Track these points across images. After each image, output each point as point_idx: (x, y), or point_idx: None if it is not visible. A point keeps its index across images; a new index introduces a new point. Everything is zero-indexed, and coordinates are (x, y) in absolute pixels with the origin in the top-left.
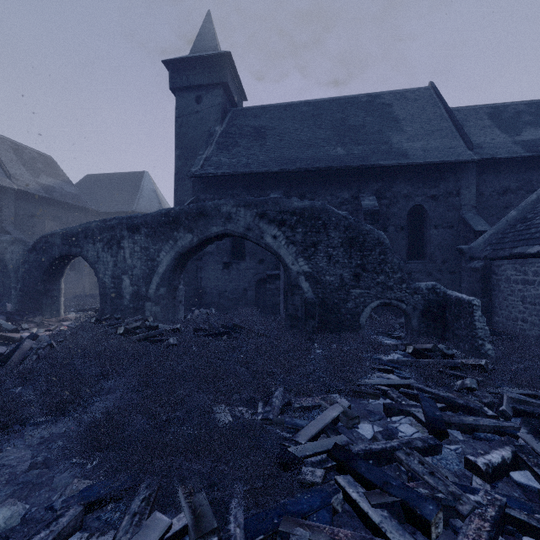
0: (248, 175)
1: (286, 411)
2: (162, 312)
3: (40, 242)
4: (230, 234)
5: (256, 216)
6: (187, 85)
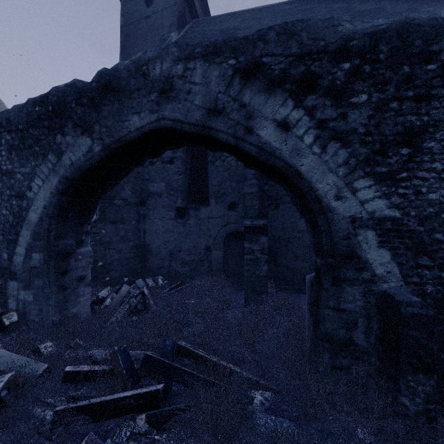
0: None
1: None
2: (35, 303)
3: None
4: (171, 129)
5: (235, 75)
6: None
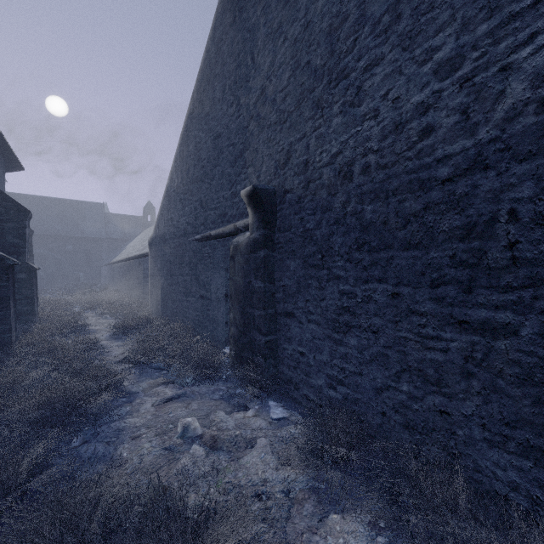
0: None
1: None
2: None
3: None
4: None
5: None
6: None
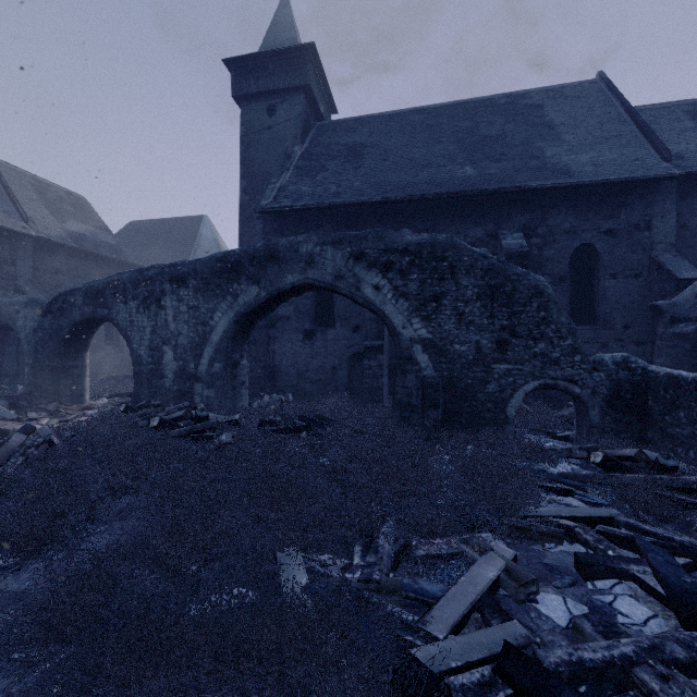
0: (338, 208)
1: (402, 562)
2: (217, 397)
3: (57, 302)
4: (312, 284)
5: (350, 257)
6: (256, 92)
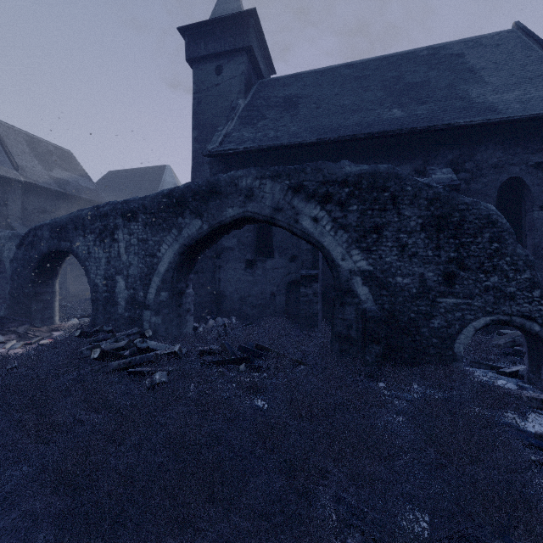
0: (277, 150)
1: None
2: (163, 324)
3: (29, 236)
4: (252, 217)
5: (289, 190)
6: (206, 54)
